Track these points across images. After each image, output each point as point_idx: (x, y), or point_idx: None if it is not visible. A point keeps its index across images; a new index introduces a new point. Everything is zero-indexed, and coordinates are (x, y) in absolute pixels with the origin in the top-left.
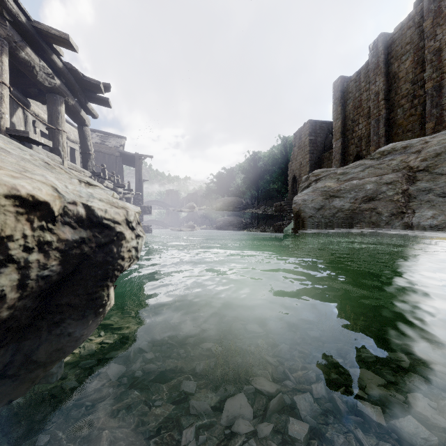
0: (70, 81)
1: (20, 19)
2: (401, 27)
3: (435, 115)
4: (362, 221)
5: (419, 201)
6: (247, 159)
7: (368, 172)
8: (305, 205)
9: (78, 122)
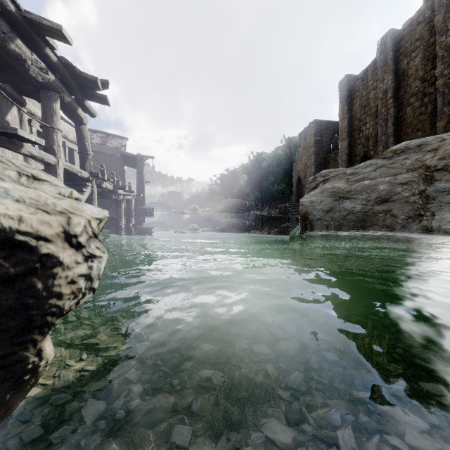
0: (66, 77)
1: (9, 8)
2: (410, 23)
3: (447, 113)
4: (376, 224)
5: (439, 202)
6: (250, 161)
7: (381, 172)
8: (313, 207)
9: (75, 121)
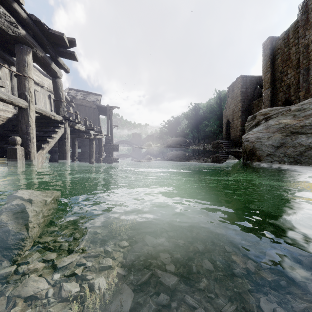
0: (37, 34)
1: None
2: None
3: None
4: None
5: None
6: (190, 109)
7: None
8: (260, 142)
9: (51, 75)
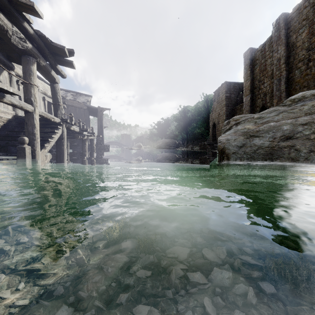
0: (41, 46)
1: None
2: (298, 7)
3: None
4: (281, 156)
5: None
6: (179, 111)
7: (283, 116)
8: (229, 143)
9: (50, 80)
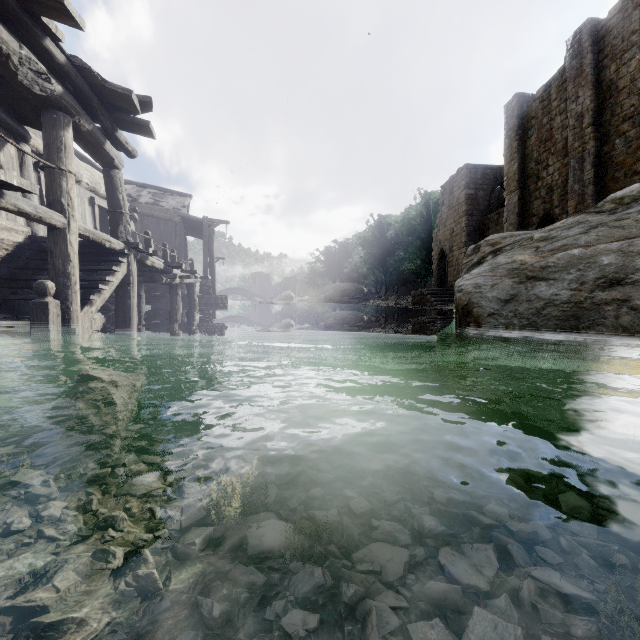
0: (83, 91)
1: None
2: (621, 7)
3: None
4: (600, 323)
5: None
6: (369, 227)
7: (598, 234)
8: (480, 294)
9: (102, 163)
